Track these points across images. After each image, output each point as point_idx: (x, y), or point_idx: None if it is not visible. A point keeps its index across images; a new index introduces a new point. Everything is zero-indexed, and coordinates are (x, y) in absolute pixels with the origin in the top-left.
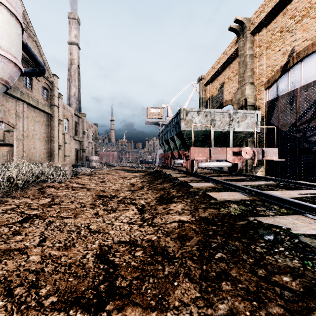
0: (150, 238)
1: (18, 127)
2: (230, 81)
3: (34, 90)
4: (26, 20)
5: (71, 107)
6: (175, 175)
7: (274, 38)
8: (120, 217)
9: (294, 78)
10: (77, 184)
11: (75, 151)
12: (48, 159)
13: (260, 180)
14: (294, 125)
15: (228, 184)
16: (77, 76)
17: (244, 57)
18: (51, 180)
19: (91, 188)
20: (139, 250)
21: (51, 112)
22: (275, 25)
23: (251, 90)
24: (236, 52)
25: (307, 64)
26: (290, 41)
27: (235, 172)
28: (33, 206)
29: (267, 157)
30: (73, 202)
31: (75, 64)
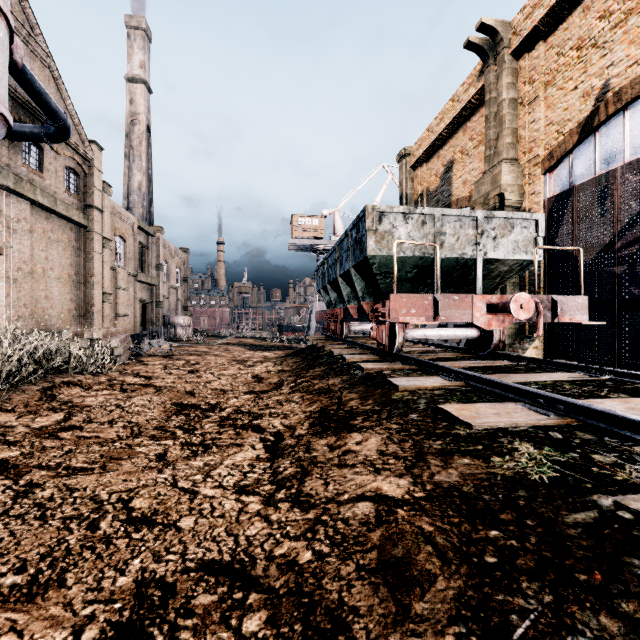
0: (292, 556)
1: (10, 252)
2: (466, 158)
3: (48, 172)
4: (29, 20)
5: (133, 213)
6: (352, 356)
7: (564, 63)
8: (218, 469)
9: (607, 147)
10: (135, 377)
11: (140, 305)
12: (80, 322)
13: (552, 371)
14: (608, 249)
15: (484, 381)
16: (146, 149)
17: (498, 105)
18: (76, 370)
19: (164, 386)
20: (258, 607)
21: (86, 222)
22: (565, 35)
23: (513, 174)
24: (480, 96)
25: (639, 115)
26: (600, 67)
27: (487, 351)
28: (12, 435)
29: (564, 316)
30: (116, 423)
31: (140, 124)
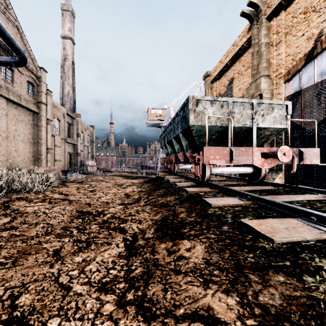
0: None
1: None
2: (240, 76)
3: (16, 83)
4: (5, 1)
5: (65, 107)
6: (180, 183)
7: (296, 22)
8: (90, 264)
9: (322, 67)
10: (59, 194)
11: (68, 155)
12: (34, 164)
13: (301, 193)
14: (322, 123)
15: (266, 201)
16: (71, 74)
17: (259, 46)
18: (25, 190)
19: (74, 200)
20: None
21: (38, 111)
22: (297, 6)
23: (267, 83)
24: (248, 42)
25: None
26: (317, 22)
27: (258, 180)
28: None
29: (306, 160)
30: (39, 224)
31: (69, 61)
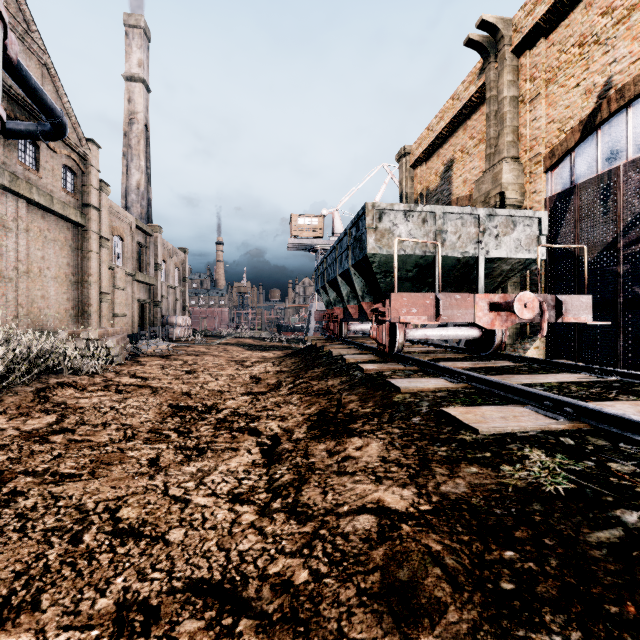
0: (287, 576)
1: (5, 251)
2: (466, 157)
3: (44, 171)
4: (25, 17)
5: (131, 213)
6: (352, 357)
7: (566, 60)
8: (211, 475)
9: (610, 145)
10: (131, 378)
11: (139, 305)
12: (77, 322)
13: (556, 372)
14: (610, 248)
15: (488, 382)
16: (144, 148)
17: (499, 103)
18: (71, 370)
19: (160, 387)
20: (249, 635)
21: (83, 221)
22: (567, 32)
23: (514, 173)
24: (481, 94)
25: None
26: (602, 63)
27: (489, 351)
28: (1, 438)
29: (568, 316)
30: (109, 425)
31: (139, 123)
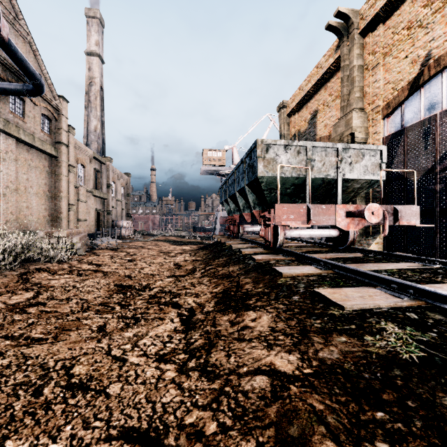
0: (200, 427)
1: (0, 174)
2: (326, 108)
3: (28, 118)
4: (14, 9)
5: (91, 148)
6: (246, 250)
7: (398, 39)
8: (144, 339)
9: (430, 99)
10: (89, 265)
11: (96, 213)
12: (52, 224)
13: (395, 261)
14: (430, 172)
15: (347, 269)
16: (100, 103)
17: (350, 70)
18: (46, 259)
19: (110, 271)
20: None
21: (56, 154)
22: (399, 19)
23: (361, 119)
24: (337, 64)
25: None
26: (424, 41)
27: (345, 246)
28: None
29: (403, 220)
30: (71, 300)
31: (96, 85)
